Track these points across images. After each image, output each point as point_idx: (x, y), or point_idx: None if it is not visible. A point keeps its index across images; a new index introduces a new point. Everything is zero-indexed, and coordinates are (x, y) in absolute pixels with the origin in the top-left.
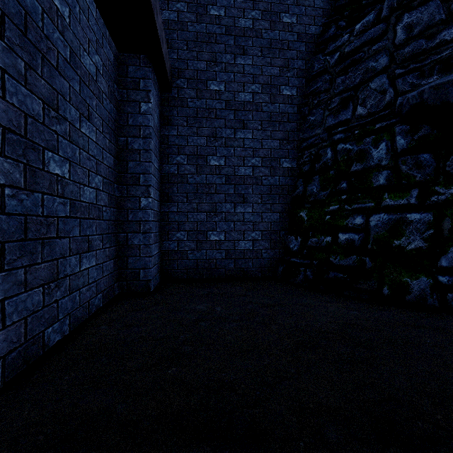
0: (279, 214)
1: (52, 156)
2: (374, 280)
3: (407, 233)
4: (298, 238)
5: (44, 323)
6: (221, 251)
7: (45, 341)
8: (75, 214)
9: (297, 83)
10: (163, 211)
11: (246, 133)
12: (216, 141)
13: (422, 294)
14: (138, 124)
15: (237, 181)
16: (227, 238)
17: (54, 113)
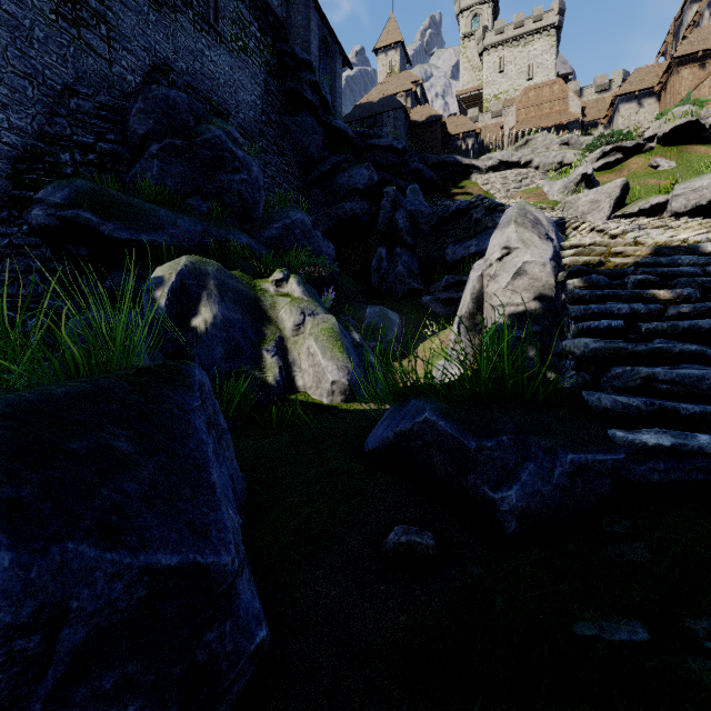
0: None
1: None
2: None
3: None
4: None
5: None
6: None
7: None
8: None
9: None
10: None
11: None
12: None
13: None
14: None
15: None
16: None
17: None
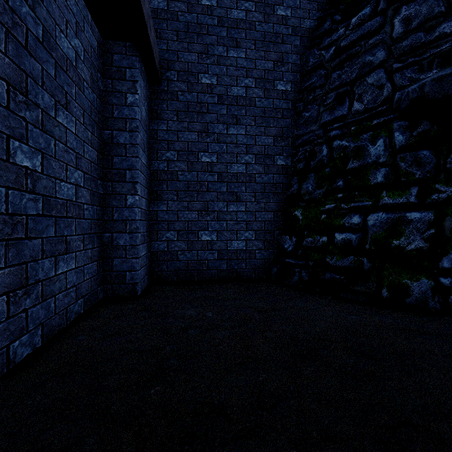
0: (274, 213)
1: (19, 146)
2: (373, 282)
3: (406, 233)
4: (293, 238)
5: (9, 336)
6: (213, 252)
7: (10, 357)
8: (49, 212)
9: (292, 78)
10: (152, 209)
11: (239, 129)
12: (208, 136)
13: (423, 296)
14: (124, 116)
15: (230, 179)
16: (219, 238)
17: (22, 97)
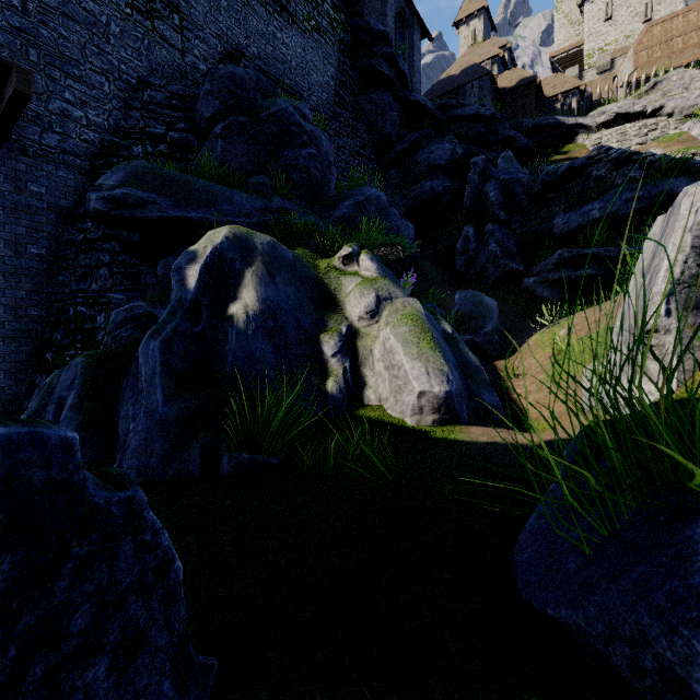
0: (27, 355)
1: None
2: None
3: None
4: (44, 375)
5: None
6: None
7: None
8: None
9: (47, 244)
10: None
11: None
12: None
13: None
14: None
15: None
16: None
17: None
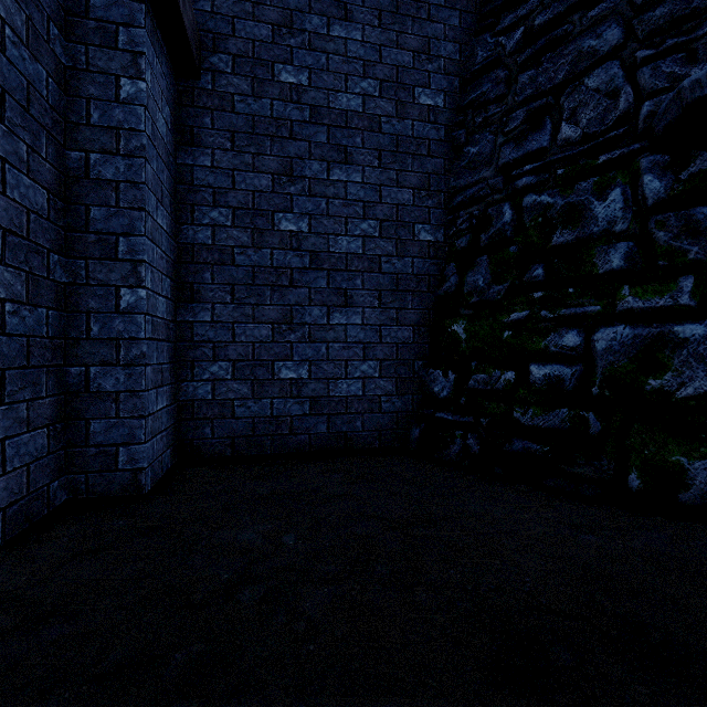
0: (413, 328)
1: None
2: (608, 459)
3: (676, 365)
4: (449, 373)
5: None
6: (301, 400)
7: None
8: None
9: (445, 84)
10: (183, 320)
11: (351, 172)
12: (293, 183)
13: None
14: (113, 124)
15: (333, 264)
16: (314, 375)
17: None
